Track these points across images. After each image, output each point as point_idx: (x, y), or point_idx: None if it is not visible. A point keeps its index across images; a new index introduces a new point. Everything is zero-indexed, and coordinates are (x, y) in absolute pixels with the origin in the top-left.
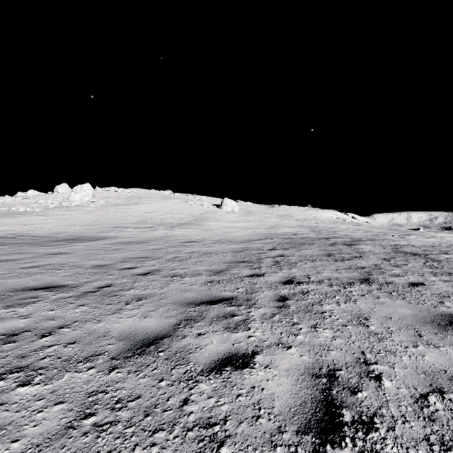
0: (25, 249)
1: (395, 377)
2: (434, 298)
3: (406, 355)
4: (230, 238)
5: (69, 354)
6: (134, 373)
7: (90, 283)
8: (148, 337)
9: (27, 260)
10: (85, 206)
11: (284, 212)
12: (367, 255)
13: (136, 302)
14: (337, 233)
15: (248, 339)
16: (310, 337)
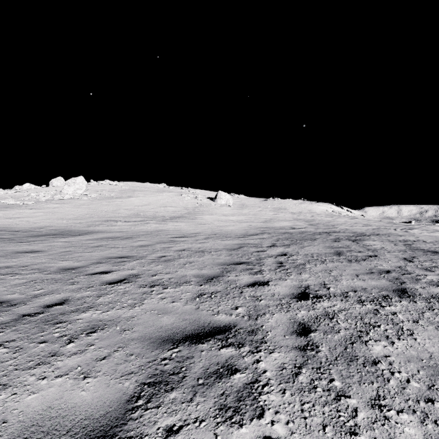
0: None
1: None
2: None
3: None
4: (224, 232)
5: None
6: None
7: (40, 298)
8: None
9: None
10: (78, 199)
11: (278, 205)
12: (382, 254)
13: (85, 337)
14: (336, 227)
15: None
16: None
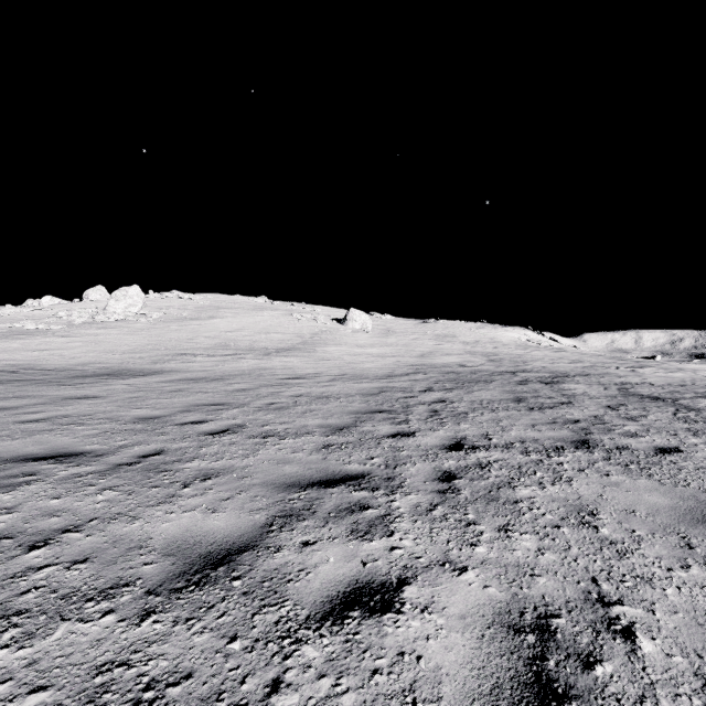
0: (30, 390)
1: (659, 632)
2: (702, 475)
3: (672, 586)
4: (359, 372)
5: (73, 583)
6: (185, 623)
7: (128, 448)
8: (217, 549)
9: (30, 408)
10: (132, 321)
11: (443, 331)
12: (580, 401)
13: (200, 483)
14: (528, 364)
15: (390, 553)
16: (498, 549)
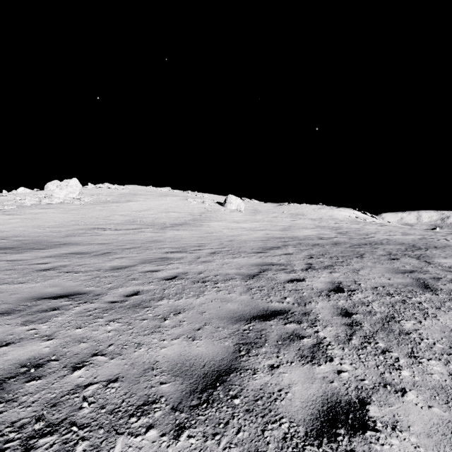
0: None
1: None
2: None
3: None
4: (236, 244)
5: None
6: None
7: None
8: None
9: None
10: (68, 203)
11: (295, 211)
12: None
13: None
14: (371, 236)
15: None
16: None
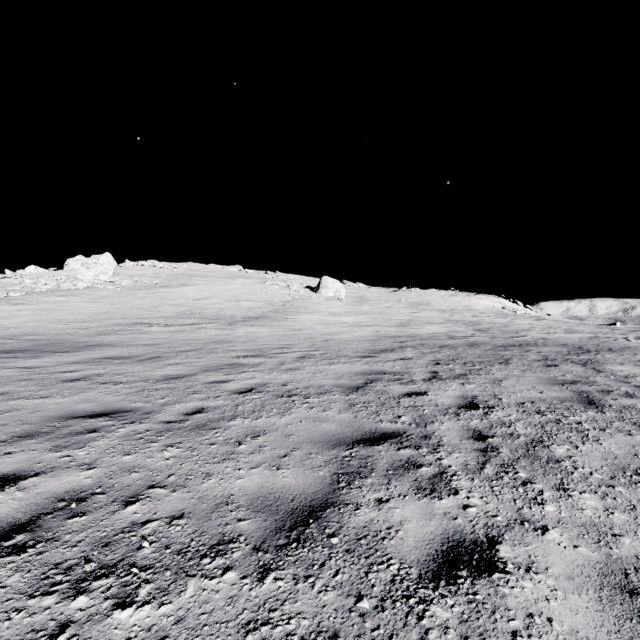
0: None
1: None
2: None
3: None
4: (334, 345)
5: None
6: None
7: None
8: None
9: None
10: (98, 288)
11: (417, 299)
12: None
13: None
14: (523, 334)
15: None
16: None
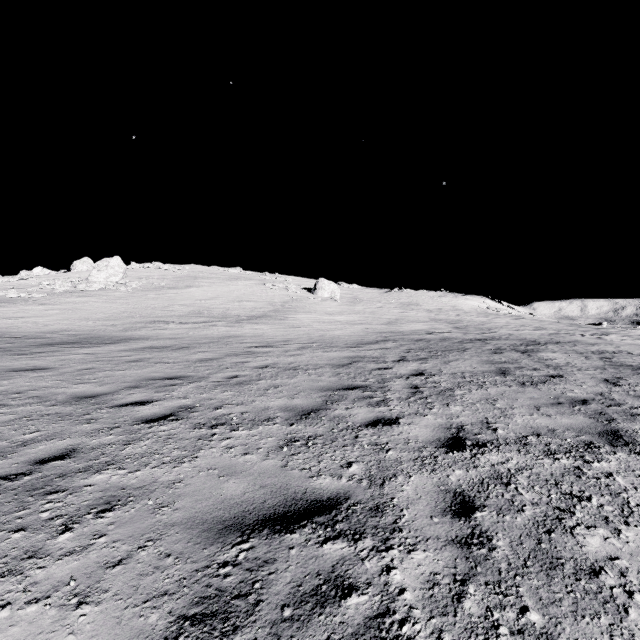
0: None
1: None
2: None
3: None
4: (328, 339)
5: None
6: None
7: (31, 446)
8: None
9: None
10: (112, 290)
11: (407, 299)
12: (571, 373)
13: (92, 520)
14: (494, 331)
15: None
16: None
